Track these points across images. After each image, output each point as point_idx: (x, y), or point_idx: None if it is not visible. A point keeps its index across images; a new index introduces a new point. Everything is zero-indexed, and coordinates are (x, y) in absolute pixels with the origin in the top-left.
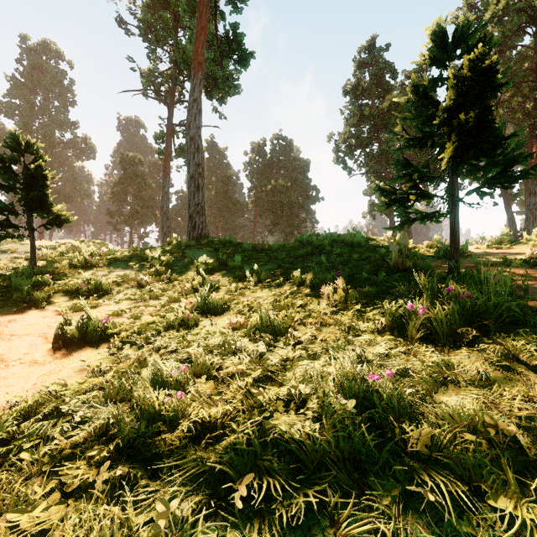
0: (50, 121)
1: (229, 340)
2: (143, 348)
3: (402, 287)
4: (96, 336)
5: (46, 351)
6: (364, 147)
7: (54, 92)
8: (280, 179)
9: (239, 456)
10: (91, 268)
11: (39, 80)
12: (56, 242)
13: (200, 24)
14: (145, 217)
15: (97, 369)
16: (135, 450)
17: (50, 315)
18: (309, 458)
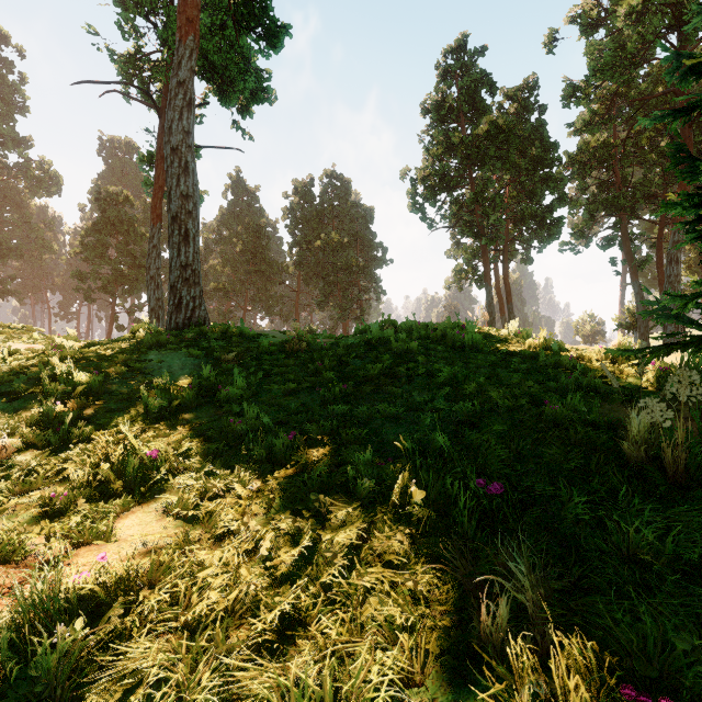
0: None
1: None
2: None
3: None
4: None
5: None
6: (451, 189)
7: None
8: (333, 232)
9: None
10: None
11: None
12: None
13: None
14: (135, 282)
15: None
16: None
17: None
18: None
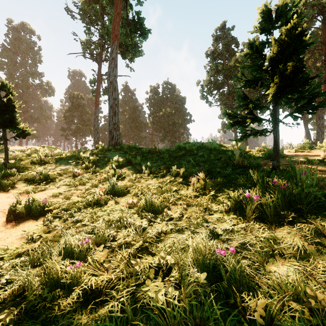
0: (26, 72)
1: (124, 216)
2: (67, 221)
3: (242, 178)
4: (36, 212)
5: (2, 223)
6: (219, 89)
7: (28, 54)
8: (168, 108)
9: (112, 325)
10: (44, 164)
11: (19, 47)
12: (26, 147)
13: (116, 11)
14: (85, 132)
15: (33, 237)
16: (38, 312)
17: (12, 196)
18: (168, 325)
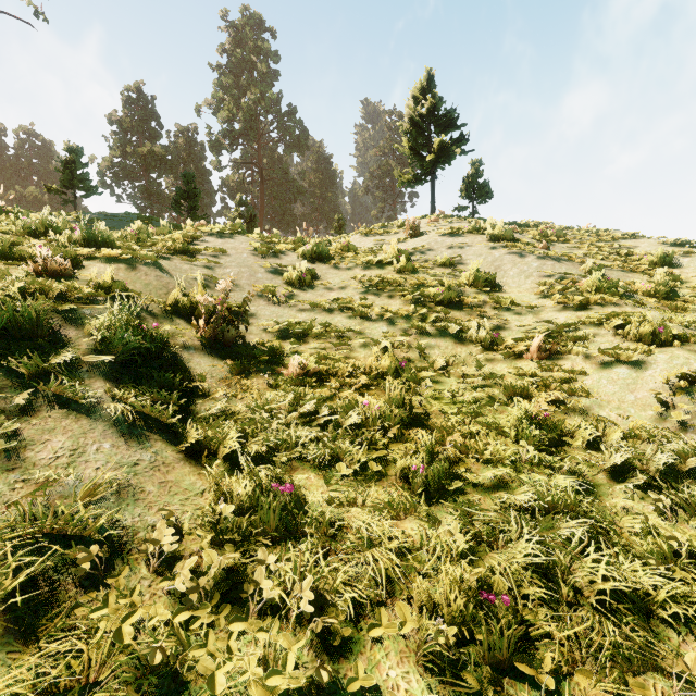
0: None
1: None
2: None
3: None
4: None
5: None
6: (132, 180)
7: None
8: (32, 187)
9: None
10: None
11: None
12: None
13: None
14: None
15: None
16: None
17: None
18: None
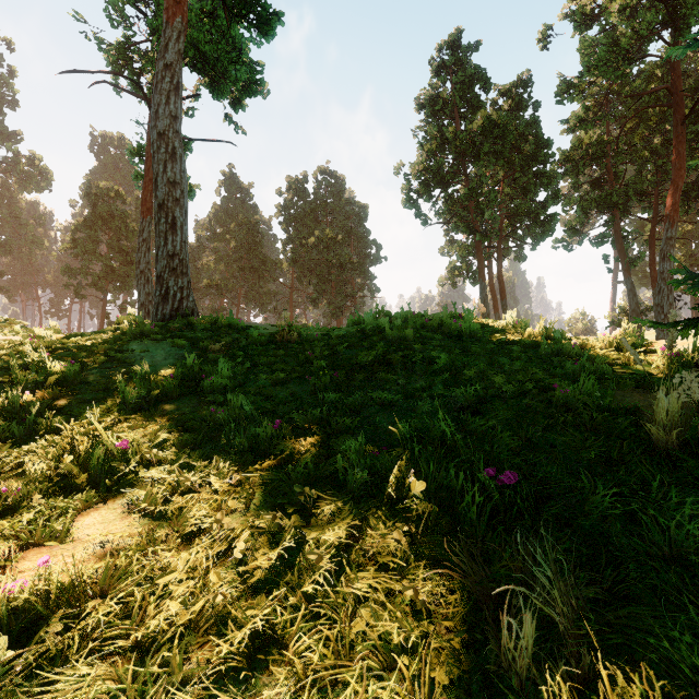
0: None
1: None
2: None
3: None
4: None
5: None
6: (445, 185)
7: None
8: (327, 229)
9: None
10: None
11: None
12: None
13: None
14: (126, 279)
15: None
16: None
17: None
18: None
